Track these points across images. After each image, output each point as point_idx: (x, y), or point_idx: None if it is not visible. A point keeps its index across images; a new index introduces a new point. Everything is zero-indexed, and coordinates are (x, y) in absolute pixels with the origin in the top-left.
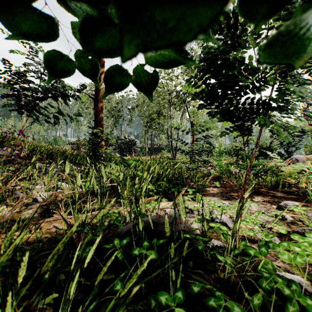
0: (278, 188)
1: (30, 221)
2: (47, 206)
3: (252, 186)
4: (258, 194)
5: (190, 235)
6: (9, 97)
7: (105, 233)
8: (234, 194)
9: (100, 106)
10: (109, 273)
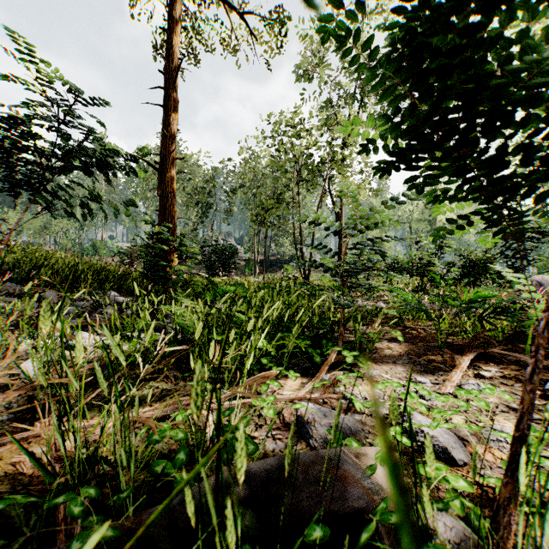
0: (518, 343)
1: None
2: (28, 397)
3: None
4: (485, 359)
5: None
6: None
7: (140, 501)
8: (435, 358)
9: (170, 183)
10: None
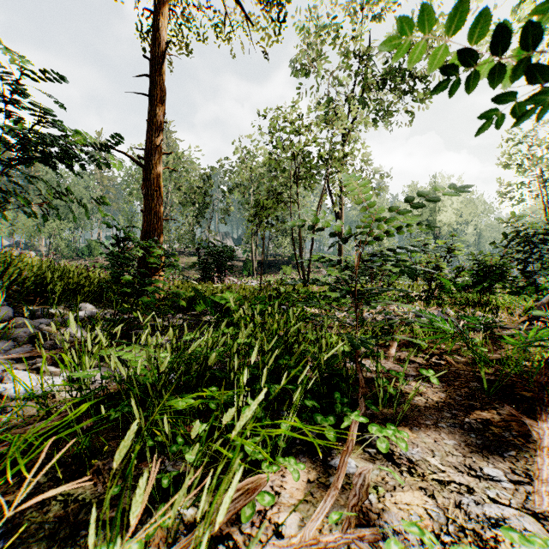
0: None
1: None
2: None
3: None
4: None
5: None
6: None
7: None
8: (490, 416)
9: (156, 181)
10: None
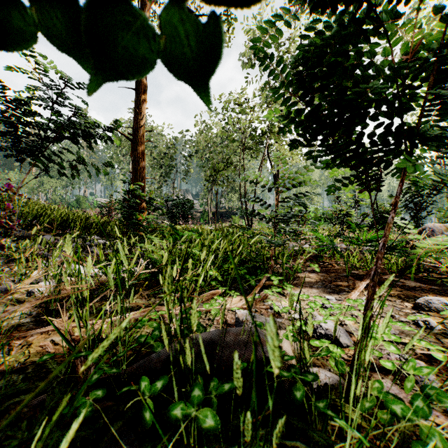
0: (407, 273)
1: (15, 332)
2: (44, 306)
3: (391, 280)
4: (379, 284)
5: (280, 373)
6: (1, 135)
7: (131, 360)
8: (342, 283)
9: (141, 151)
10: (132, 441)
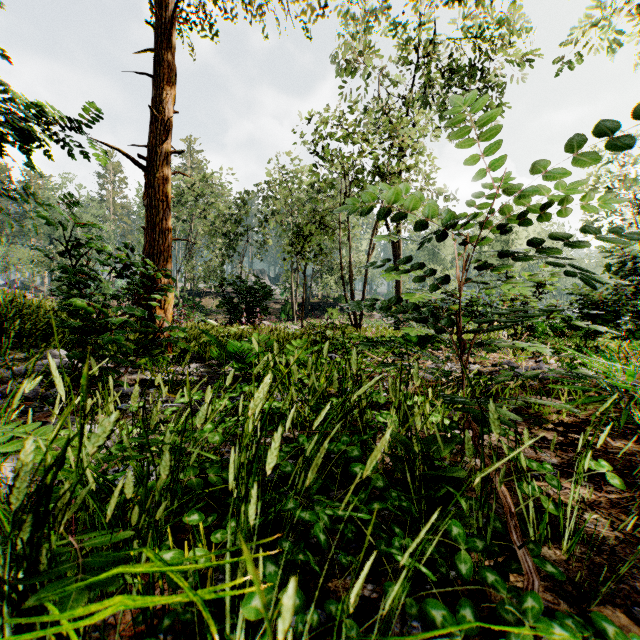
0: None
1: None
2: None
3: None
4: None
5: None
6: None
7: None
8: None
9: (162, 188)
10: None
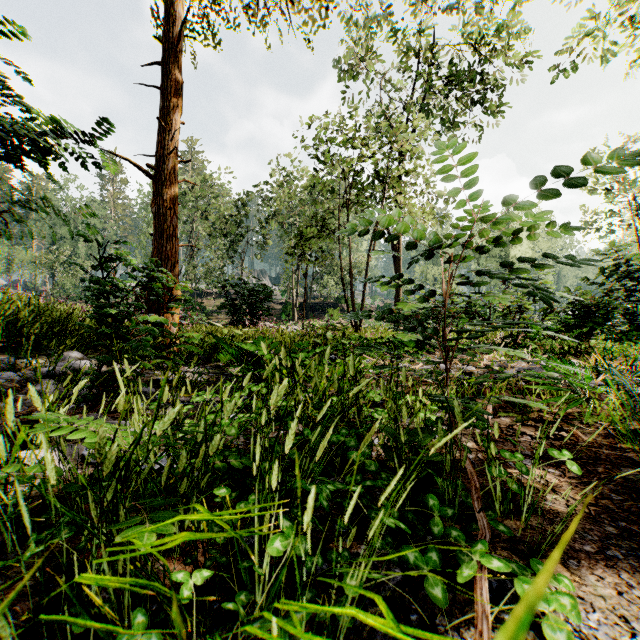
0: None
1: None
2: None
3: None
4: None
5: None
6: None
7: None
8: None
9: (169, 196)
10: None
